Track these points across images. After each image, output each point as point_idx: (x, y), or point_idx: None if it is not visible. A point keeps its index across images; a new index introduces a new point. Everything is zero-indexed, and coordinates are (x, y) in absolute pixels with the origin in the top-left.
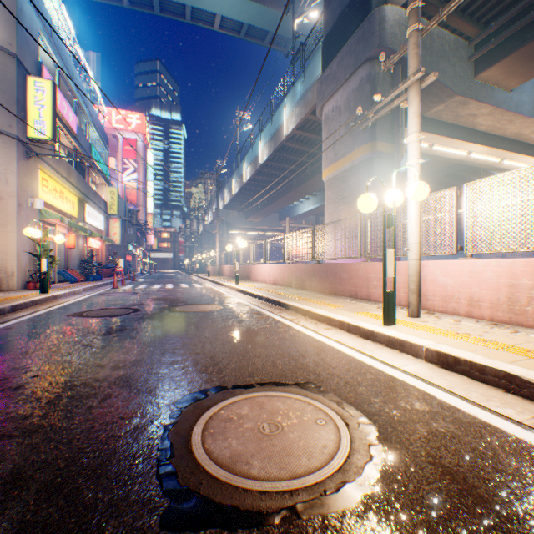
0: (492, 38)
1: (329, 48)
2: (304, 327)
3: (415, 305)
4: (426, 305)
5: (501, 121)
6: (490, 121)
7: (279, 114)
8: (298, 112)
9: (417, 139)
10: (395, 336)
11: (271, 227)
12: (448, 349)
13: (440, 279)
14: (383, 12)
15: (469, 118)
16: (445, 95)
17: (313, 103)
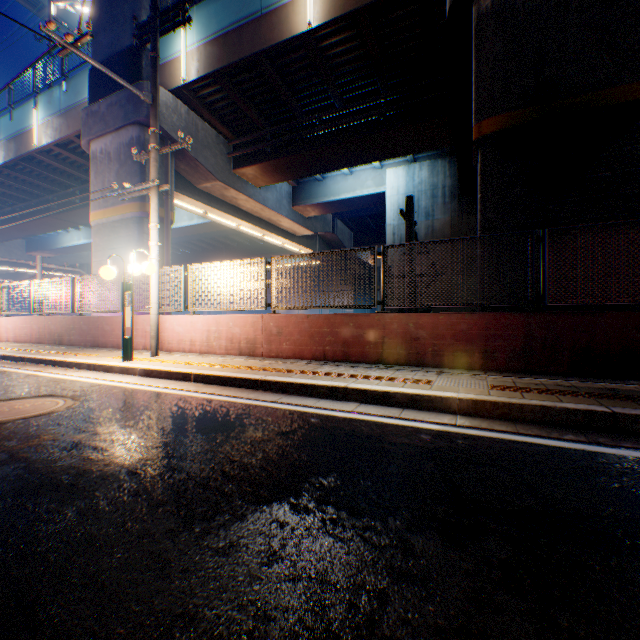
0: (244, 147)
1: (99, 83)
2: (53, 373)
3: (156, 347)
4: (170, 348)
5: (257, 208)
6: (249, 206)
7: (26, 113)
8: (58, 126)
9: (158, 228)
10: (126, 365)
11: (12, 259)
12: (153, 366)
13: (177, 329)
14: None
15: (234, 199)
16: (212, 178)
17: (80, 127)
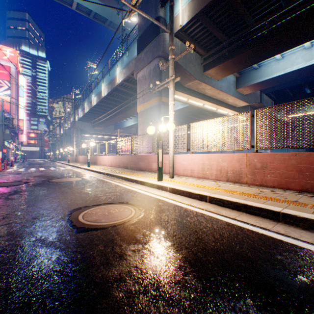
0: (210, 57)
1: (141, 44)
2: (125, 185)
3: (172, 173)
4: (178, 173)
5: (215, 93)
6: (211, 92)
7: (114, 70)
8: (125, 72)
9: (173, 104)
10: (160, 184)
11: (110, 133)
12: (176, 187)
13: (182, 162)
14: (165, 36)
15: (202, 89)
16: (192, 79)
17: (133, 69)
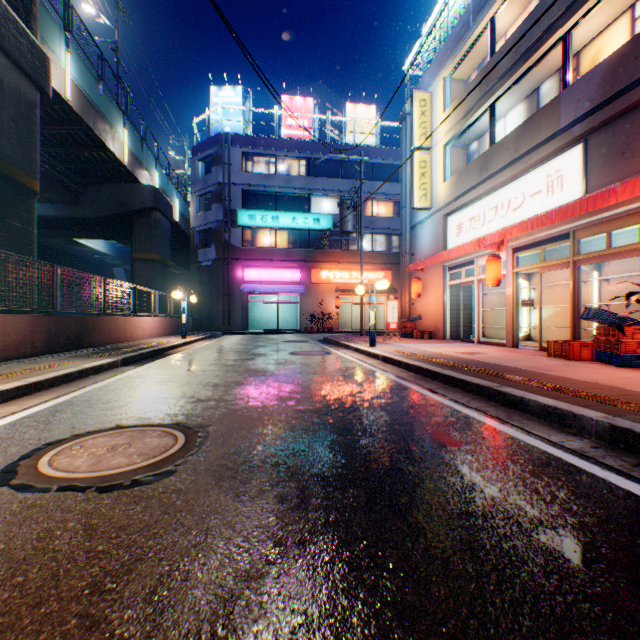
0: None
1: None
2: None
3: None
4: None
5: None
6: None
7: None
8: None
9: None
10: None
11: None
12: None
13: None
14: None
15: None
16: None
17: None
